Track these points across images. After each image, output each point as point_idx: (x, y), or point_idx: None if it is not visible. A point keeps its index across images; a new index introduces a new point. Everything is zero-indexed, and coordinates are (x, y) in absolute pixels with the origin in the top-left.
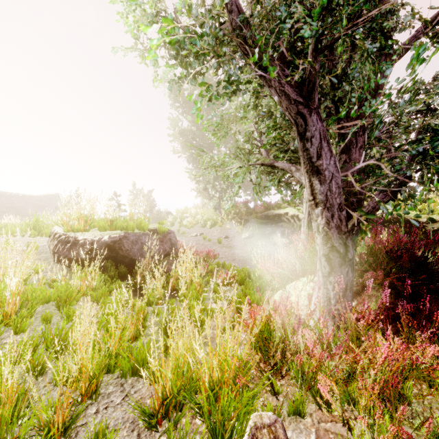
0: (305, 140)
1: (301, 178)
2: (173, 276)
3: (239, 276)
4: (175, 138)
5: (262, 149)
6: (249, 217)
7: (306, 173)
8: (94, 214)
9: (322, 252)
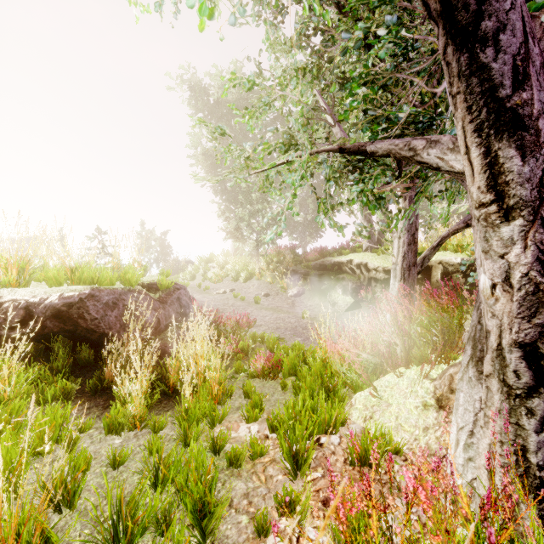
0: (477, 45)
1: (446, 157)
2: (172, 366)
3: (288, 360)
4: (197, 160)
5: (336, 129)
6: (297, 266)
7: (477, 134)
8: (47, 258)
9: (512, 335)
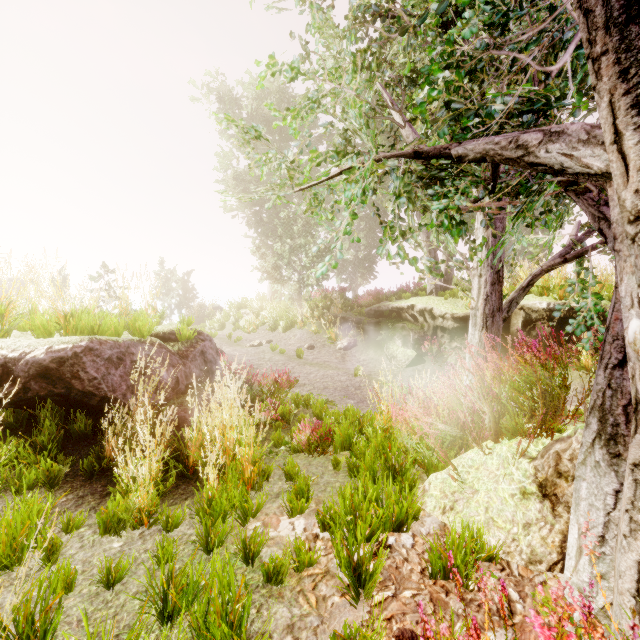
0: None
1: (576, 152)
2: (192, 440)
3: (340, 429)
4: (227, 186)
5: (406, 131)
6: (348, 313)
7: (636, 111)
8: (35, 301)
9: None
